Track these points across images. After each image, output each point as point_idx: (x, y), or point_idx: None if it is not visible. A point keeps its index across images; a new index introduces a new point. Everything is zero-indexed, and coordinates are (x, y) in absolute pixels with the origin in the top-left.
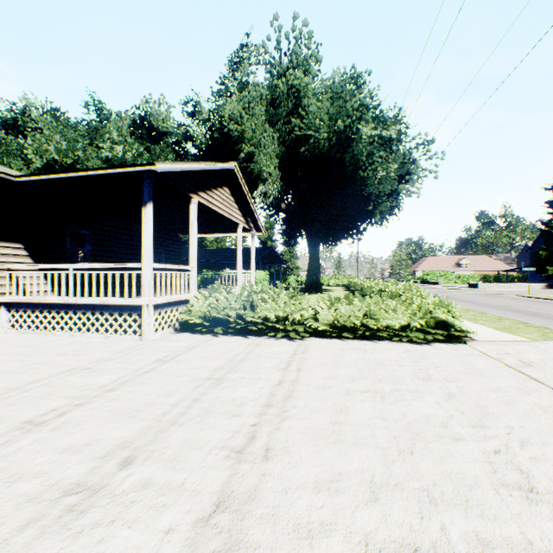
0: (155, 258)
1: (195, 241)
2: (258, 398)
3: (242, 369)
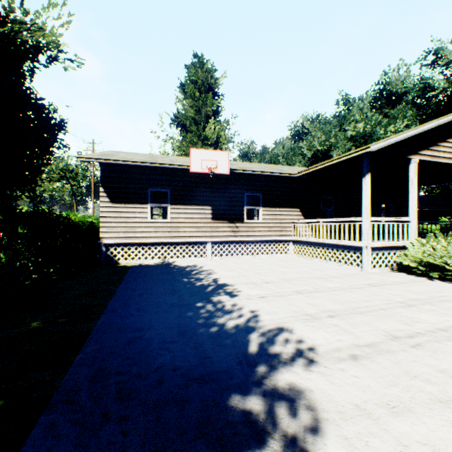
0: (385, 211)
1: (414, 196)
2: (436, 324)
3: (437, 305)
